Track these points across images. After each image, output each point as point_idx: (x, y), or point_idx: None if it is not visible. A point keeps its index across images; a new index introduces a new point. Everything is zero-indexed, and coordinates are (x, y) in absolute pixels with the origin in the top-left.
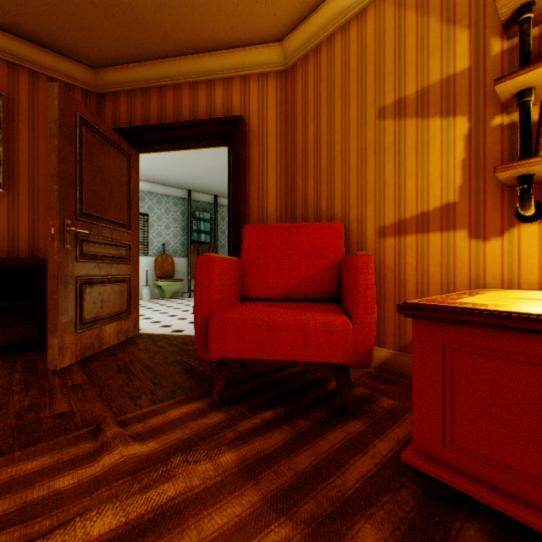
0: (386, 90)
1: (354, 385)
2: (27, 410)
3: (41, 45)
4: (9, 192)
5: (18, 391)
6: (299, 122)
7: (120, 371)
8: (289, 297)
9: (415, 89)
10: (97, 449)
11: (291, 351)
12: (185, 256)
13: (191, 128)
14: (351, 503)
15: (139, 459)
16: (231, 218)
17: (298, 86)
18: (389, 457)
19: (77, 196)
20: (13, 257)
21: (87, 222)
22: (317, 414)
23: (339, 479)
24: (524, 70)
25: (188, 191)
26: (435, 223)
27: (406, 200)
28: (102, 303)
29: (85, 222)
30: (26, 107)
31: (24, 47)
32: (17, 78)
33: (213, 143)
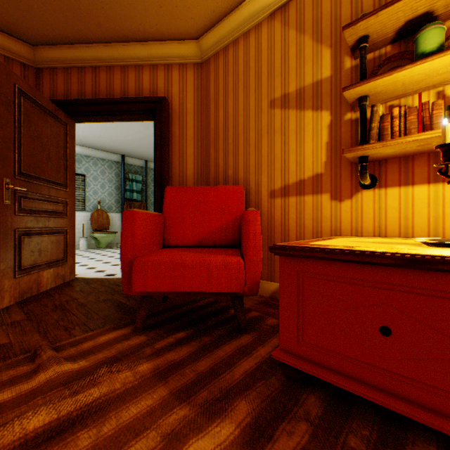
0: (276, 86)
1: (249, 310)
2: None
3: None
4: None
5: None
6: (212, 105)
7: (57, 309)
8: (201, 244)
9: (295, 88)
10: (34, 369)
11: (198, 284)
12: (119, 211)
13: (122, 104)
14: (234, 389)
15: (71, 374)
16: (156, 180)
17: (211, 77)
18: (267, 358)
19: (16, 157)
20: None
21: (26, 181)
22: (218, 332)
23: (228, 375)
24: (360, 83)
25: (122, 156)
26: (309, 188)
27: (289, 170)
28: (39, 252)
29: (24, 181)
30: None
31: None
32: None
33: (142, 118)
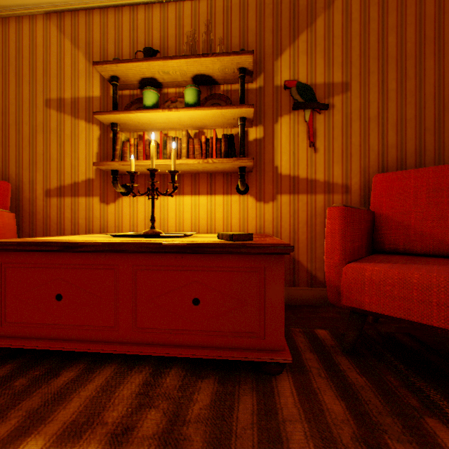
0: (52, 87)
1: None
2: None
3: None
4: None
5: None
6: None
7: None
8: None
9: (71, 96)
10: None
11: None
12: None
13: None
14: None
15: None
16: None
17: None
18: None
19: None
20: None
21: None
22: None
23: None
24: (106, 113)
25: None
26: (83, 190)
27: (66, 172)
28: None
29: None
30: None
31: None
32: None
33: None
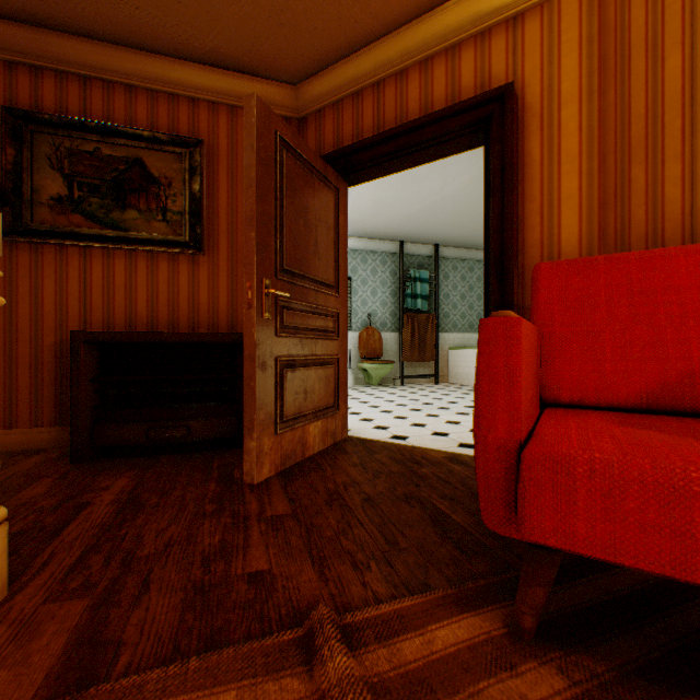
0: None
1: None
2: (215, 554)
3: (239, 71)
4: (209, 256)
5: (209, 514)
6: (636, 59)
7: (331, 501)
8: (657, 405)
9: None
10: None
11: None
12: (394, 330)
13: (423, 128)
14: None
15: None
16: (490, 260)
17: None
18: None
19: (276, 246)
20: (211, 333)
21: (288, 282)
22: None
23: None
24: None
25: (399, 243)
26: None
27: None
28: (304, 394)
29: (286, 282)
30: (225, 153)
31: (223, 78)
32: (216, 119)
33: (457, 145)
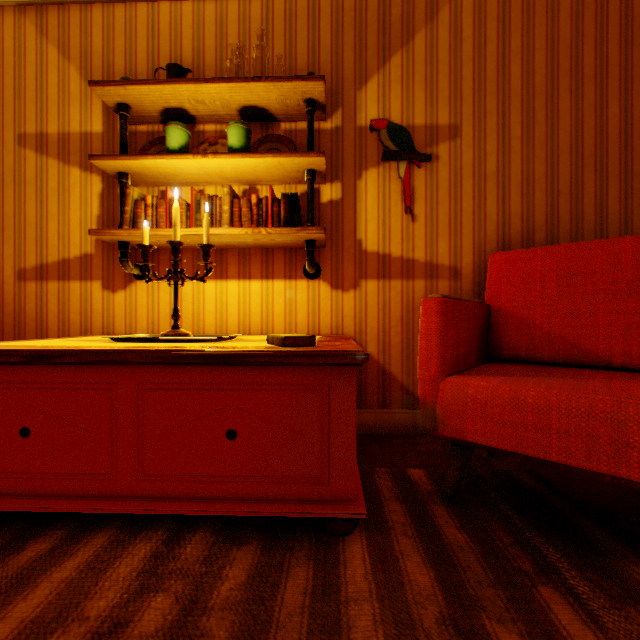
0: (29, 116)
1: None
2: None
3: None
4: None
5: None
6: None
7: None
8: None
9: (59, 130)
10: None
11: None
12: None
13: None
14: None
15: None
16: None
17: None
18: None
19: None
20: None
21: None
22: None
23: None
24: (109, 158)
25: None
26: (77, 271)
27: (50, 243)
28: None
29: None
30: None
31: None
32: None
33: None
